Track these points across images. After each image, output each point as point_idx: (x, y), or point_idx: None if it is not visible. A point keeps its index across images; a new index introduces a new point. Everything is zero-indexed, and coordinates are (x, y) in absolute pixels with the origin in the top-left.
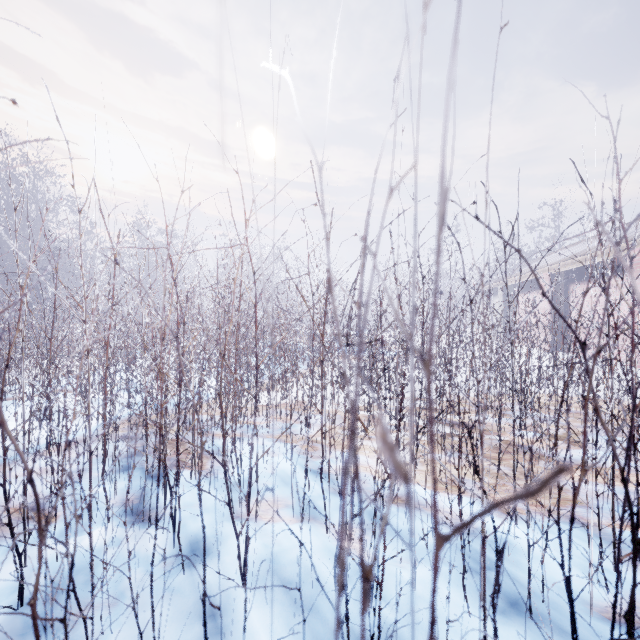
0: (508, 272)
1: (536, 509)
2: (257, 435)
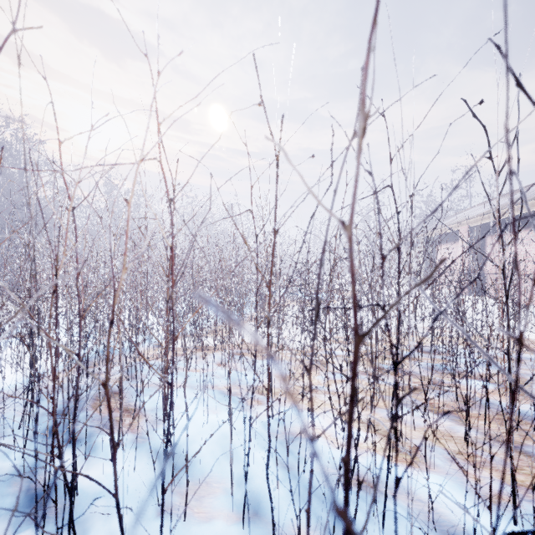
0: (428, 226)
1: (527, 495)
2: (187, 411)
